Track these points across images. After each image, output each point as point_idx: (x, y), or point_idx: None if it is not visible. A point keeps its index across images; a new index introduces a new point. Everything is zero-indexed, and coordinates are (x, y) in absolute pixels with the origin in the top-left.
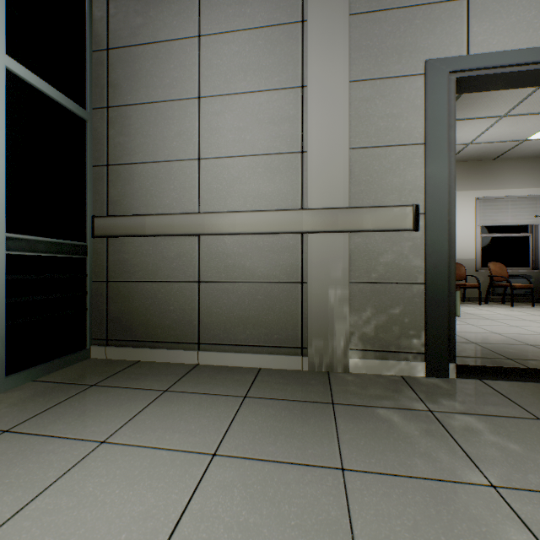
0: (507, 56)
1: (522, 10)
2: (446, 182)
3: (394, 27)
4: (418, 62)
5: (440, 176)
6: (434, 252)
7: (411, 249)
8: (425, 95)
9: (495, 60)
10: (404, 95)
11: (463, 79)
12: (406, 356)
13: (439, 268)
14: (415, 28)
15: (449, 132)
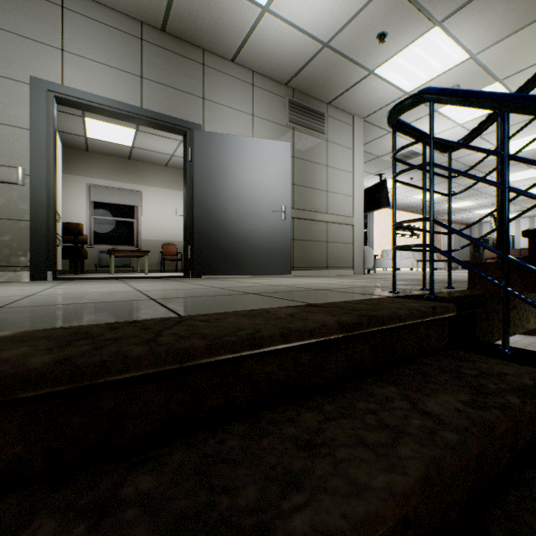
0: (87, 95)
1: (98, 73)
2: (46, 158)
3: (6, 43)
4: (26, 75)
5: (42, 154)
6: (37, 201)
7: (20, 197)
8: (30, 99)
9: (80, 94)
10: (14, 93)
11: (62, 98)
12: (16, 269)
13: (40, 212)
14: (24, 51)
15: (50, 128)
